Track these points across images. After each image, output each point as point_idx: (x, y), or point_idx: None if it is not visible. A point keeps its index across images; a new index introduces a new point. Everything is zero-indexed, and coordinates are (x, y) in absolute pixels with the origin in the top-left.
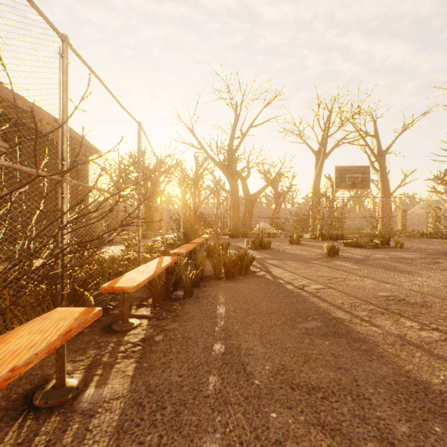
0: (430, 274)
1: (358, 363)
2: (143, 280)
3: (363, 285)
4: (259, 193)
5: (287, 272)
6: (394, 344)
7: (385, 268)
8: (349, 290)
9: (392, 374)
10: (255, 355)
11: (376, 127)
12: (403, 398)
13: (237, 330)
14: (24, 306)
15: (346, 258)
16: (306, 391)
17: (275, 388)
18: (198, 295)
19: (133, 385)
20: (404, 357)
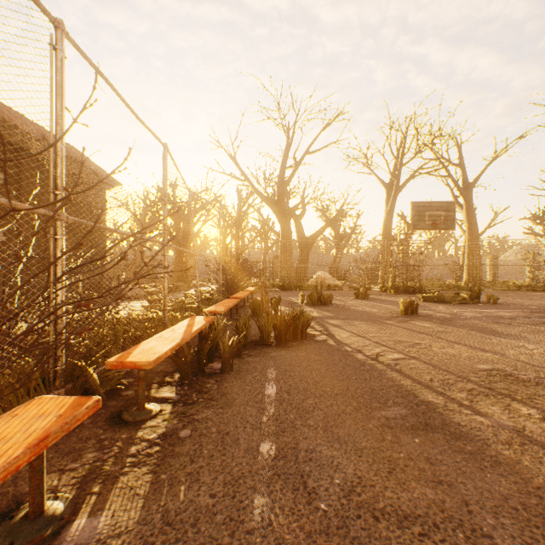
0: (539, 339)
1: (465, 474)
2: (165, 351)
3: (455, 354)
4: (316, 235)
5: (354, 335)
6: (510, 443)
7: (479, 331)
8: (437, 361)
9: (516, 493)
10: (319, 461)
11: (461, 154)
12: (540, 535)
13: (292, 421)
14: (1, 388)
15: (427, 316)
16: (396, 522)
17: (350, 517)
18: (240, 368)
19: (143, 512)
20: (529, 465)
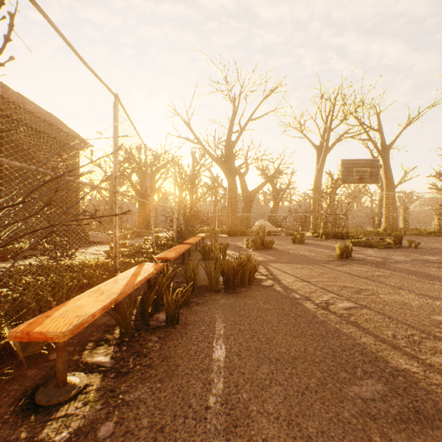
0: None
1: None
2: (92, 313)
3: (405, 302)
4: (258, 189)
5: (299, 280)
6: None
7: (416, 275)
8: (391, 310)
9: None
10: None
11: (379, 121)
12: None
13: (246, 405)
14: None
15: (361, 260)
16: None
17: None
18: (187, 319)
19: None
20: None
